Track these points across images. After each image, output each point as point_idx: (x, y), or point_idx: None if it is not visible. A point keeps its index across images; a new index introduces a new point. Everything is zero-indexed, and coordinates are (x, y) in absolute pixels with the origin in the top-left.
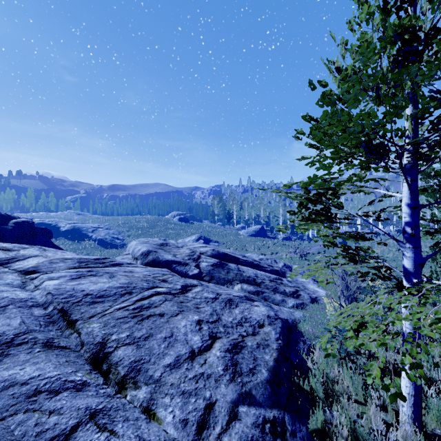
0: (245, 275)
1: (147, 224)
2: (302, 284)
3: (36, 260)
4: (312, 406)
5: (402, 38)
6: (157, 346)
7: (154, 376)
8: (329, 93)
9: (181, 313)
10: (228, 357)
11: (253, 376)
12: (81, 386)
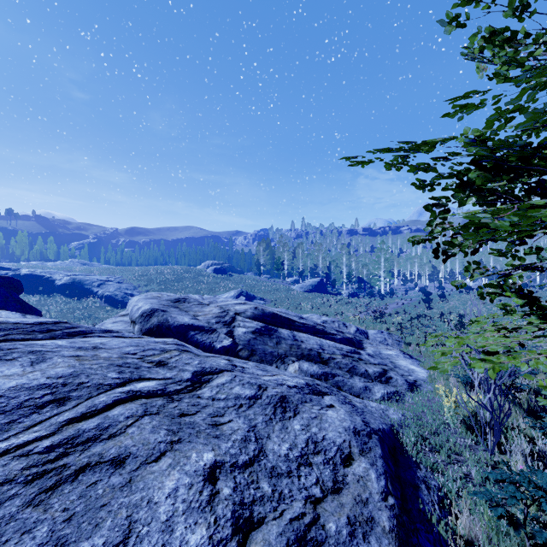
0: (305, 348)
1: (172, 276)
2: (390, 359)
3: None
4: None
5: None
6: None
7: None
8: None
9: (172, 448)
10: None
11: None
12: None
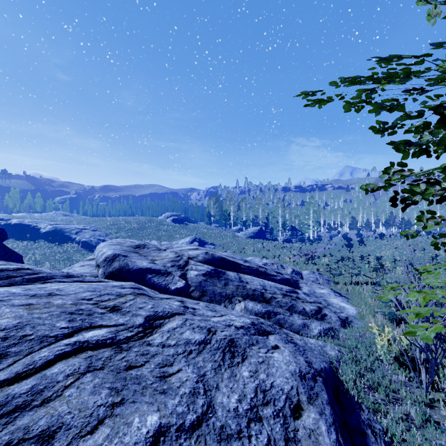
0: (250, 288)
1: (138, 225)
2: (323, 297)
3: None
4: None
5: None
6: None
7: None
8: None
9: (112, 414)
10: None
11: None
12: None
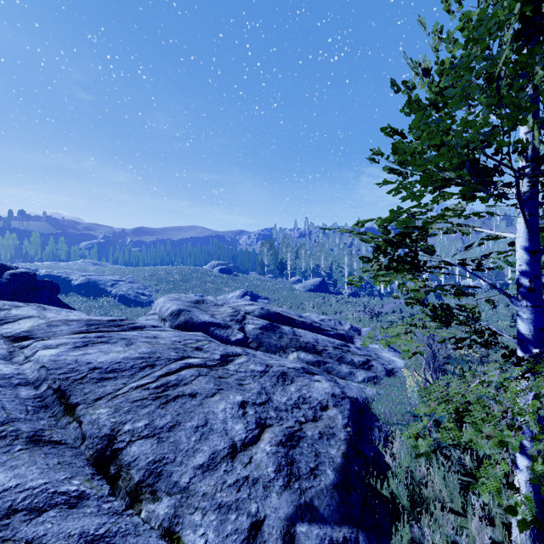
0: (303, 341)
1: (180, 276)
2: (375, 351)
3: (31, 322)
4: (393, 518)
5: (524, 15)
6: (185, 440)
7: (179, 483)
8: (418, 97)
9: (219, 392)
10: (281, 454)
11: (315, 480)
12: (77, 500)
